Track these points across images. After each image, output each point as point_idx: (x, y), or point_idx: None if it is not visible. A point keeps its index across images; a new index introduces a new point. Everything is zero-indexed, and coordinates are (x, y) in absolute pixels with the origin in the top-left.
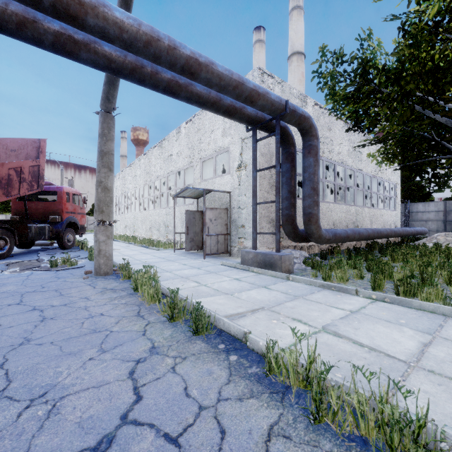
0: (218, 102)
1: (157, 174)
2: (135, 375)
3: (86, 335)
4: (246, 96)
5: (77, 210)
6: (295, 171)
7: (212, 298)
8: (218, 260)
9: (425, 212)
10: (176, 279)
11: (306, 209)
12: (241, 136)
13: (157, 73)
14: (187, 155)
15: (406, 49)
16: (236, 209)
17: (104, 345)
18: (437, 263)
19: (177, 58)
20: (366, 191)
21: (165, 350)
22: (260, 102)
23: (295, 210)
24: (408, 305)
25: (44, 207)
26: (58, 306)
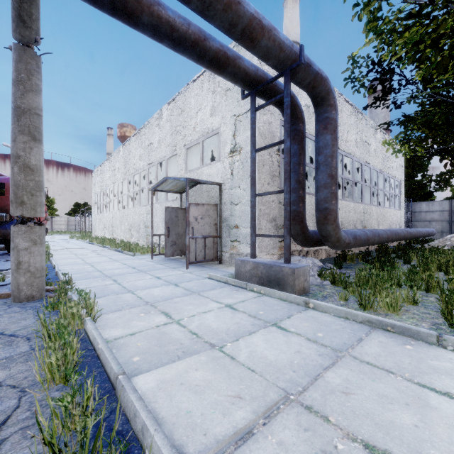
0: (202, 42)
1: (137, 166)
2: None
3: None
4: (243, 26)
5: None
6: (304, 155)
7: (183, 364)
8: (205, 270)
9: (429, 211)
10: (136, 307)
11: (321, 203)
12: (235, 113)
13: None
14: (169, 141)
15: None
16: (227, 205)
17: None
18: None
19: None
20: (373, 187)
21: None
22: (264, 42)
23: (304, 205)
24: None
25: None
26: None
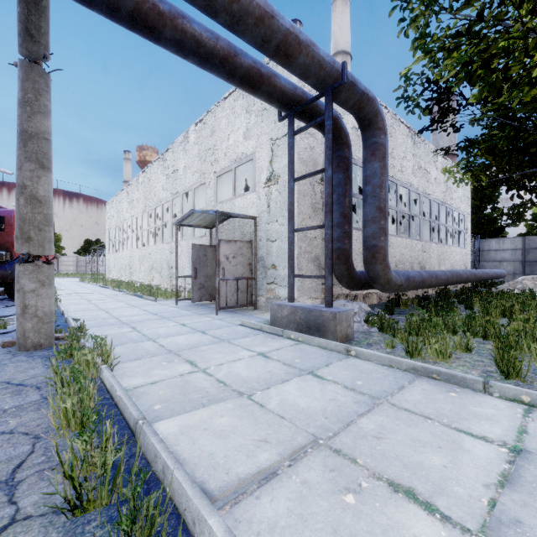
0: (232, 59)
1: (159, 197)
2: None
3: None
4: (277, 42)
5: None
6: (351, 185)
7: (208, 411)
8: (237, 316)
9: (499, 250)
10: (158, 356)
11: (368, 240)
12: (272, 136)
13: None
14: (197, 168)
15: None
16: (264, 242)
17: None
18: None
19: None
20: (433, 221)
21: None
22: (302, 59)
23: (351, 242)
24: None
25: None
26: None
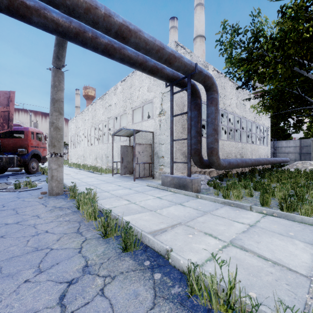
0: (144, 63)
1: (100, 119)
2: (65, 300)
3: (28, 254)
4: (165, 58)
5: (40, 145)
6: (201, 117)
7: (140, 215)
8: (144, 182)
9: (287, 147)
10: (112, 198)
11: (209, 144)
12: (162, 91)
13: (96, 38)
14: (122, 105)
15: (288, 22)
16: (157, 144)
17: (42, 264)
18: (302, 183)
19: (112, 24)
20: (248, 132)
21: (97, 269)
22: (176, 64)
23: (201, 145)
24: (292, 219)
25: (14, 142)
26: (11, 224)
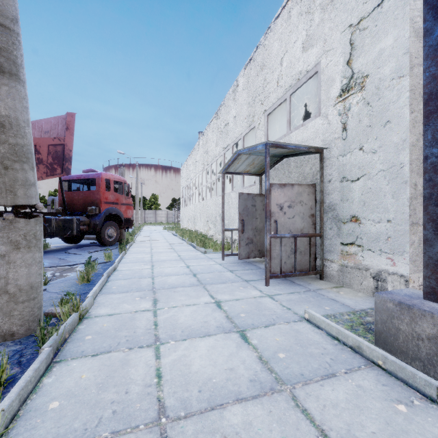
0: None
1: (213, 153)
2: None
3: None
4: None
5: (120, 200)
6: None
7: None
8: (297, 292)
9: None
10: None
11: None
12: (350, 21)
13: None
14: (246, 114)
15: None
16: (335, 183)
17: None
18: None
19: None
20: None
21: None
22: None
23: None
24: None
25: (84, 197)
26: None
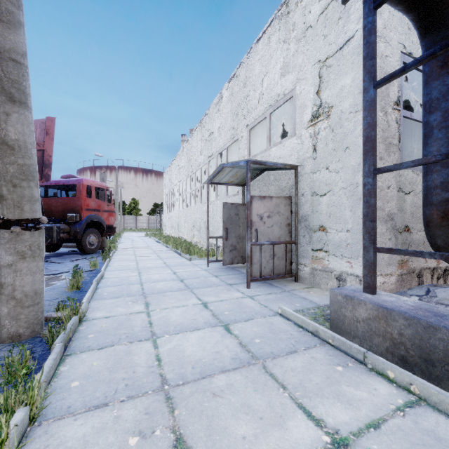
0: None
1: (198, 161)
2: None
3: None
4: None
5: (102, 207)
6: None
7: None
8: (274, 293)
9: None
10: (136, 400)
11: None
12: (319, 57)
13: None
14: (230, 126)
15: None
16: (307, 196)
17: None
18: None
19: None
20: None
21: None
22: None
23: None
24: None
25: (63, 203)
26: None
